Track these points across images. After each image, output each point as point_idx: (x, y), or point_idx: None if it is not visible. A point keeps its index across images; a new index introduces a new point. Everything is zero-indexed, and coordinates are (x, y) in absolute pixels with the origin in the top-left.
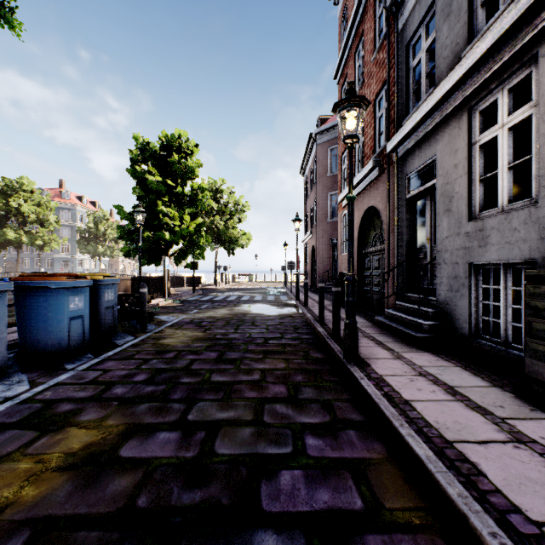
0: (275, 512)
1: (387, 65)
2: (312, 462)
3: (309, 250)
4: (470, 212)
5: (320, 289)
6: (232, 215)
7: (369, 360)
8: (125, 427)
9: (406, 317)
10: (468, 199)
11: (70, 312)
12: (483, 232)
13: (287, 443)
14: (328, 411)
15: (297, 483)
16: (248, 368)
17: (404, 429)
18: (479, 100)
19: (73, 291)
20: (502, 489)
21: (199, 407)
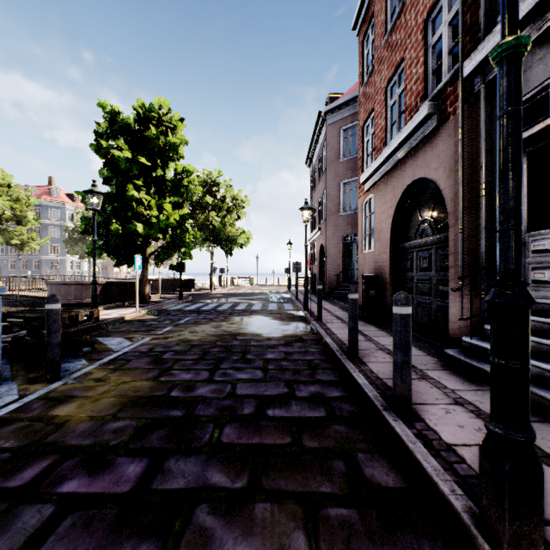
0: None
1: None
2: None
3: (317, 250)
4: None
5: (351, 302)
6: (230, 212)
7: None
8: None
9: (532, 362)
10: None
11: None
12: None
13: None
14: None
15: None
16: None
17: None
18: None
19: None
20: None
21: None
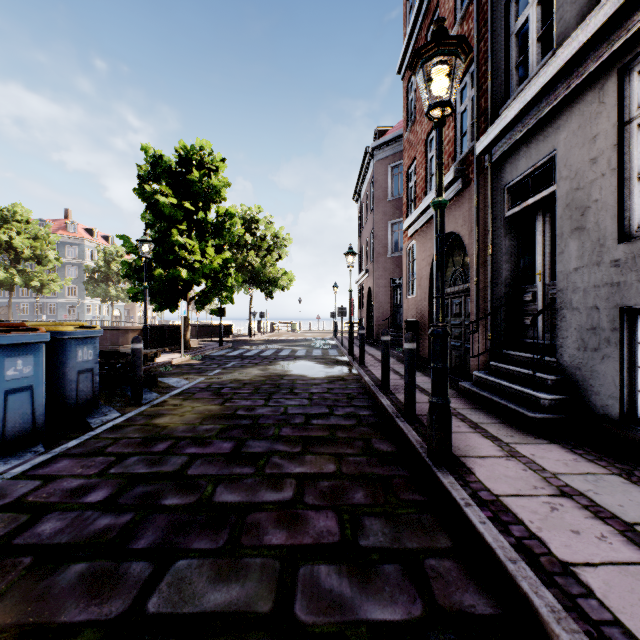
0: None
1: (475, 36)
2: None
3: (364, 293)
4: (621, 229)
5: (383, 343)
6: (271, 251)
7: (468, 461)
8: (12, 639)
9: (510, 385)
10: (618, 209)
11: (6, 383)
12: None
13: None
14: (417, 585)
15: None
16: (276, 473)
17: None
18: None
19: (13, 350)
20: None
21: (177, 572)
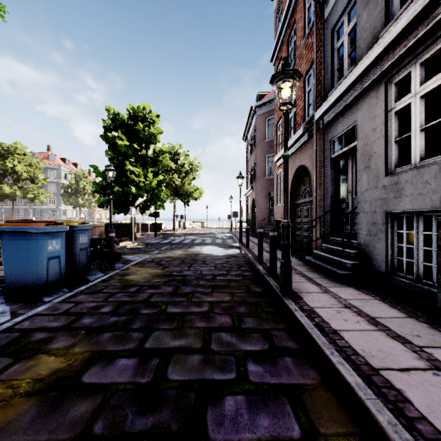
0: (220, 437)
1: (315, 48)
2: (253, 388)
3: (250, 202)
4: (386, 168)
5: (259, 233)
6: (188, 174)
7: (301, 294)
8: (89, 355)
9: (332, 257)
10: (385, 158)
11: (48, 253)
12: (398, 185)
13: (231, 369)
14: (267, 340)
15: (240, 408)
16: (198, 300)
17: (334, 357)
18: (395, 73)
19: (51, 235)
20: (428, 416)
21: (155, 336)
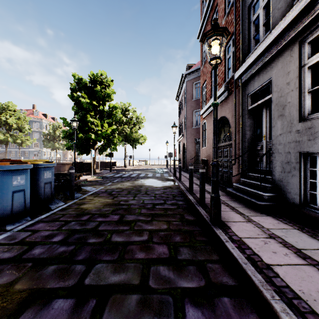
0: None
1: (234, 22)
2: None
3: (181, 146)
4: (300, 115)
5: (190, 170)
6: (135, 125)
7: (228, 223)
8: (27, 294)
9: (250, 189)
10: (299, 106)
11: (13, 188)
12: (312, 129)
13: (169, 315)
14: (203, 274)
15: None
16: (139, 229)
17: (276, 303)
18: (308, 33)
19: (16, 172)
20: None
21: (97, 269)
